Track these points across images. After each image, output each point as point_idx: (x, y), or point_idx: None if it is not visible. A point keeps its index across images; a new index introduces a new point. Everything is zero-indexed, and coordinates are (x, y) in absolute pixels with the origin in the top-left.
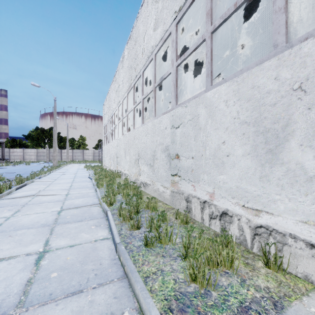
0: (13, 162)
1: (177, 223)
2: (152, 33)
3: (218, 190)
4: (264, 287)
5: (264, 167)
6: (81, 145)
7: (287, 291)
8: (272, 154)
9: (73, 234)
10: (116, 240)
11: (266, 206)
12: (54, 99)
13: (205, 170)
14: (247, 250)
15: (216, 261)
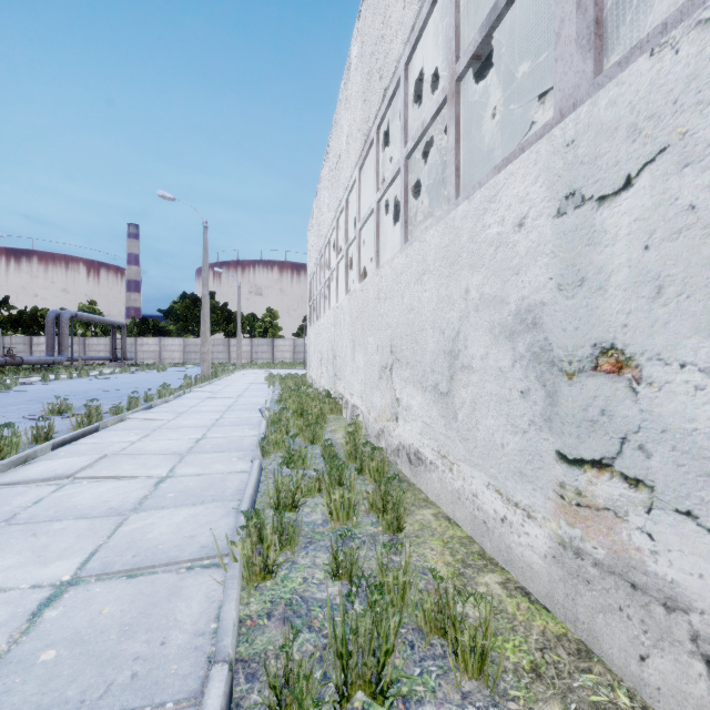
0: (140, 365)
1: None
2: None
3: None
4: None
5: None
6: (269, 330)
7: None
8: None
9: None
10: None
11: None
12: (204, 225)
13: None
14: None
15: None
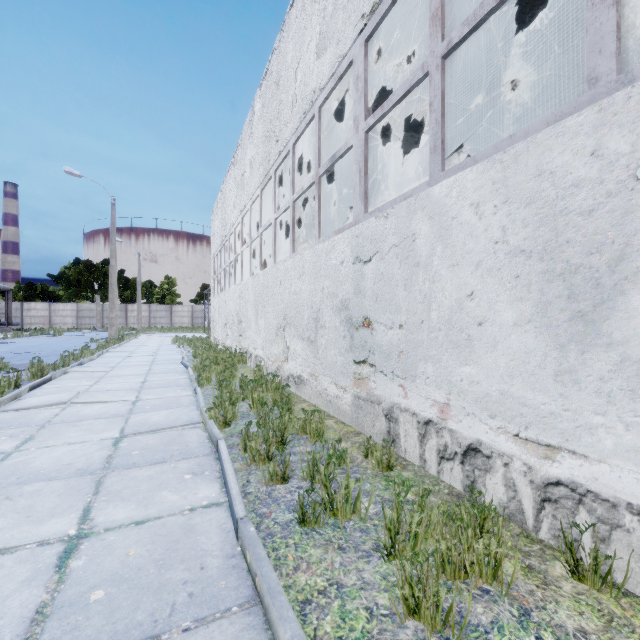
0: (28, 331)
1: (368, 468)
2: (313, 62)
3: (459, 399)
4: (574, 630)
5: (566, 352)
6: (168, 296)
7: (628, 639)
8: (586, 324)
9: (144, 494)
10: (238, 511)
11: (571, 440)
12: (112, 202)
13: (430, 354)
14: (526, 533)
15: (461, 563)
